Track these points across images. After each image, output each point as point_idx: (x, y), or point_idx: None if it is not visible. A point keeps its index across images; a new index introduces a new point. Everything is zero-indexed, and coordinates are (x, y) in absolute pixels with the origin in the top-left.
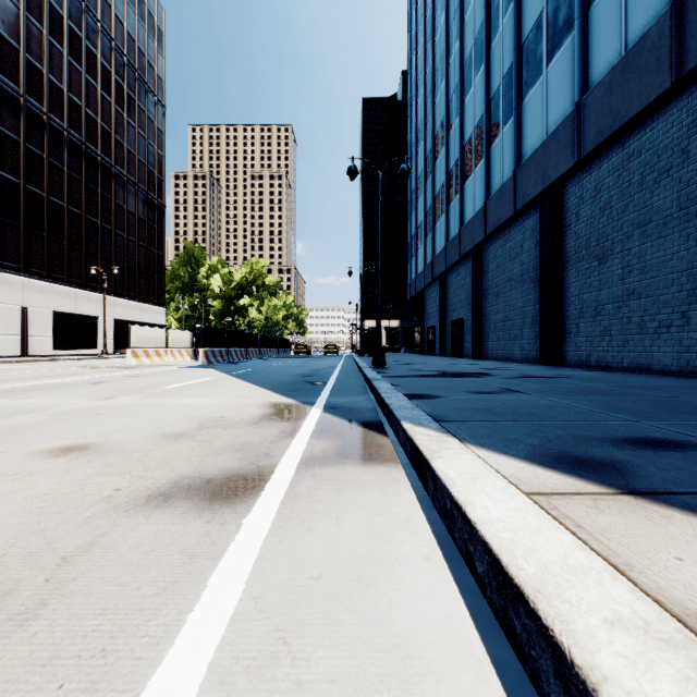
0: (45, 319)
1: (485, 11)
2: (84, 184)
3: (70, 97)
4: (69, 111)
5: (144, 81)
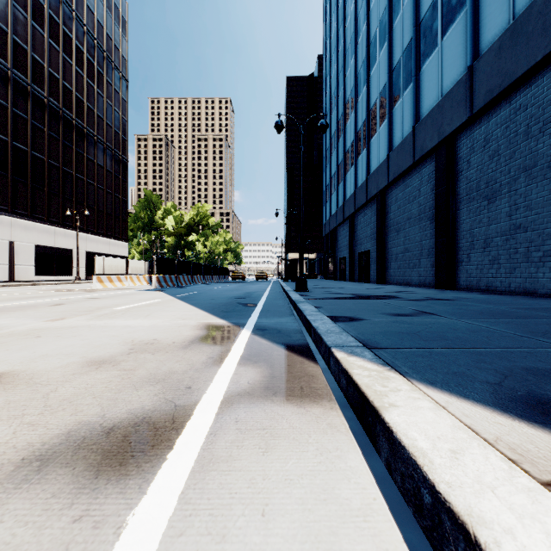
0: (29, 251)
1: None
2: (61, 142)
3: (49, 71)
4: (49, 83)
5: (111, 59)
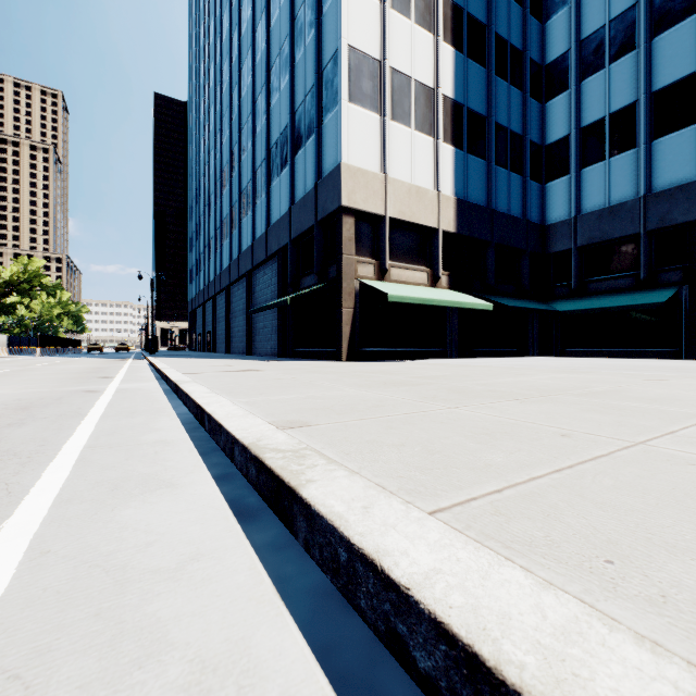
0: None
1: (214, 186)
2: None
3: None
4: None
5: None
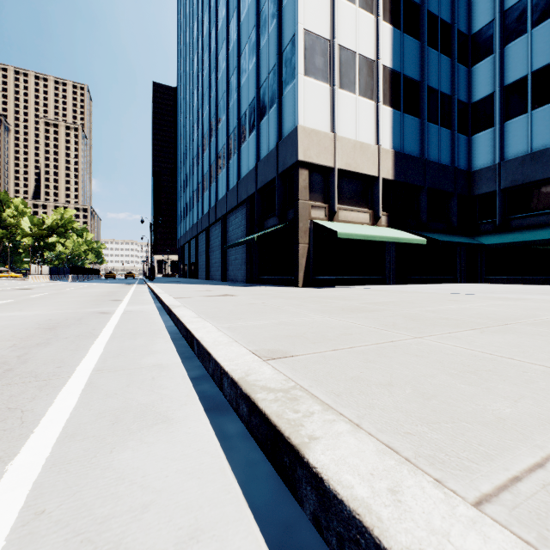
0: None
1: (197, 150)
2: None
3: None
4: None
5: None
